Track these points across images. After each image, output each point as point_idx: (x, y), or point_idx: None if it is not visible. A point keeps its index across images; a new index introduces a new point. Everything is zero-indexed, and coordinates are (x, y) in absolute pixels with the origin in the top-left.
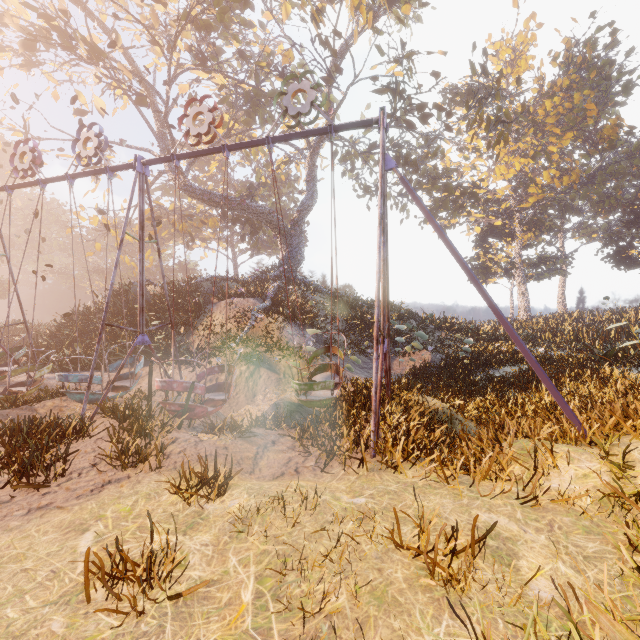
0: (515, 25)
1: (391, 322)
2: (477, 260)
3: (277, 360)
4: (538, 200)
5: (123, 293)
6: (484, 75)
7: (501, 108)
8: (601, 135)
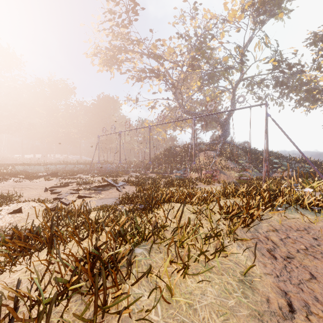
0: None
1: (271, 159)
2: None
3: (226, 171)
4: None
5: (169, 150)
6: None
7: None
8: None
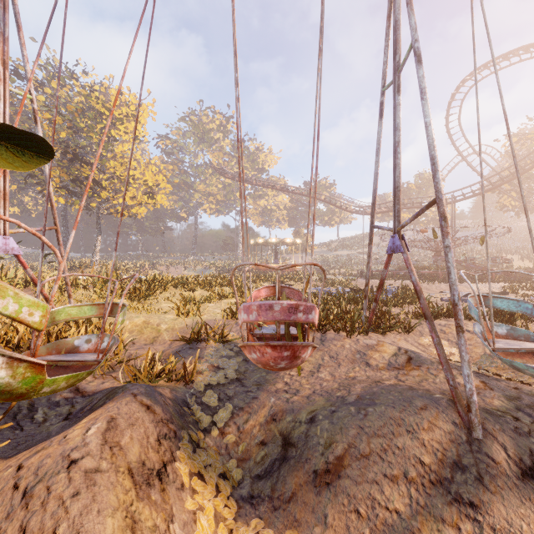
0: None
1: None
2: None
3: None
4: None
5: None
6: None
7: None
8: None
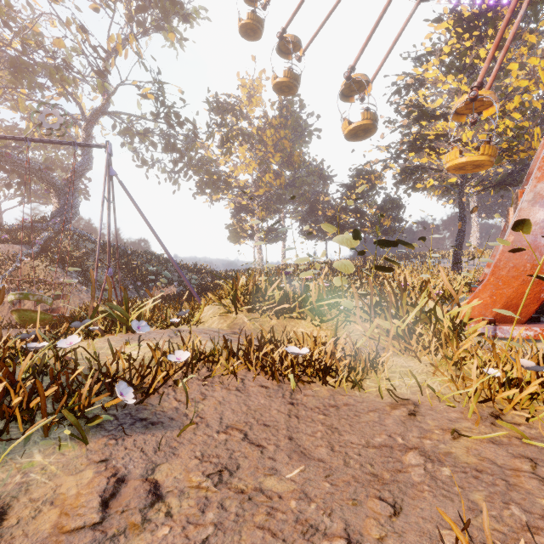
0: (254, 72)
1: (146, 265)
2: (233, 227)
3: (42, 293)
4: (269, 191)
5: None
6: (218, 108)
7: (228, 132)
8: (294, 159)
